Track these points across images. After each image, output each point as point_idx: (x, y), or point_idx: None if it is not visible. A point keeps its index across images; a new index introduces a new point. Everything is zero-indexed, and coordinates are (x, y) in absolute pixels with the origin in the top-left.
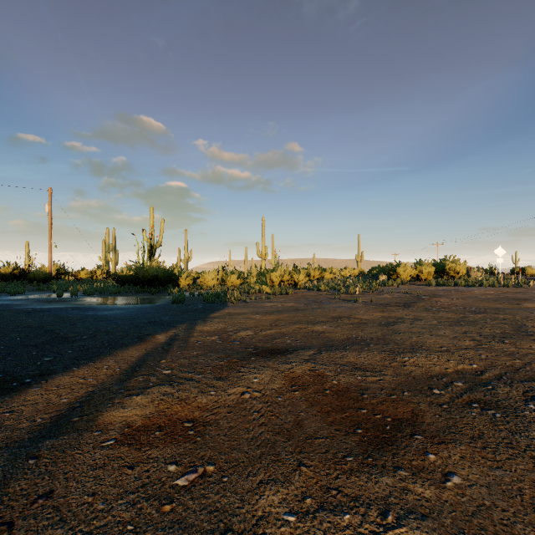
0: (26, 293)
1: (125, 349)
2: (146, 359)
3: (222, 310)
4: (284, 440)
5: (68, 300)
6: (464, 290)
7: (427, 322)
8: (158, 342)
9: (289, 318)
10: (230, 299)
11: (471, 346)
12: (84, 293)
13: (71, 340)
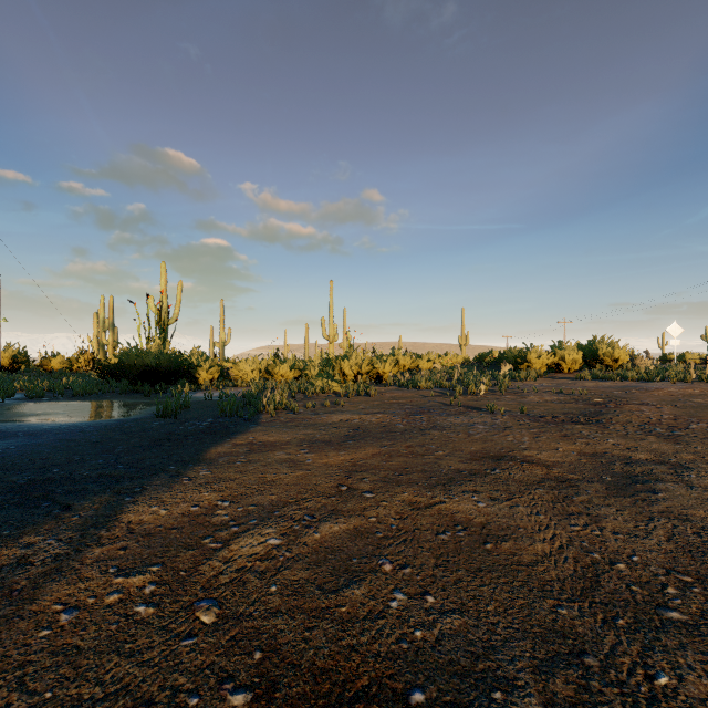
0: None
1: None
2: None
3: (241, 435)
4: None
5: None
6: (649, 388)
7: None
8: None
9: (380, 462)
10: (268, 407)
11: None
12: (27, 395)
13: None
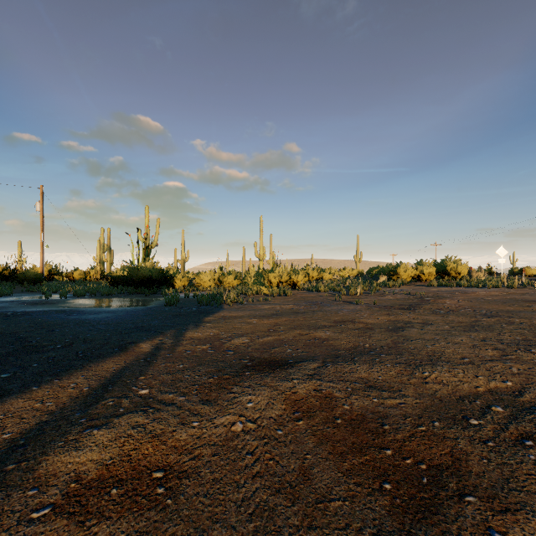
0: (14, 295)
1: (101, 362)
2: (123, 374)
3: (217, 313)
4: (287, 505)
5: (55, 302)
6: (468, 291)
7: (439, 327)
8: (141, 352)
9: (289, 323)
10: (226, 301)
11: (495, 357)
12: (74, 295)
13: (42, 350)
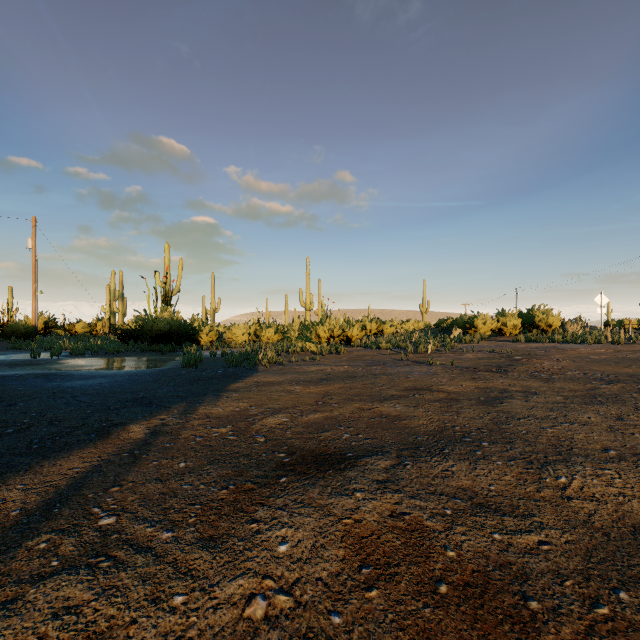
0: None
1: (62, 457)
2: (88, 480)
3: (249, 378)
4: None
5: (43, 363)
6: (565, 348)
7: (548, 397)
8: (129, 439)
9: (343, 391)
10: (262, 361)
11: None
12: (71, 353)
13: None
